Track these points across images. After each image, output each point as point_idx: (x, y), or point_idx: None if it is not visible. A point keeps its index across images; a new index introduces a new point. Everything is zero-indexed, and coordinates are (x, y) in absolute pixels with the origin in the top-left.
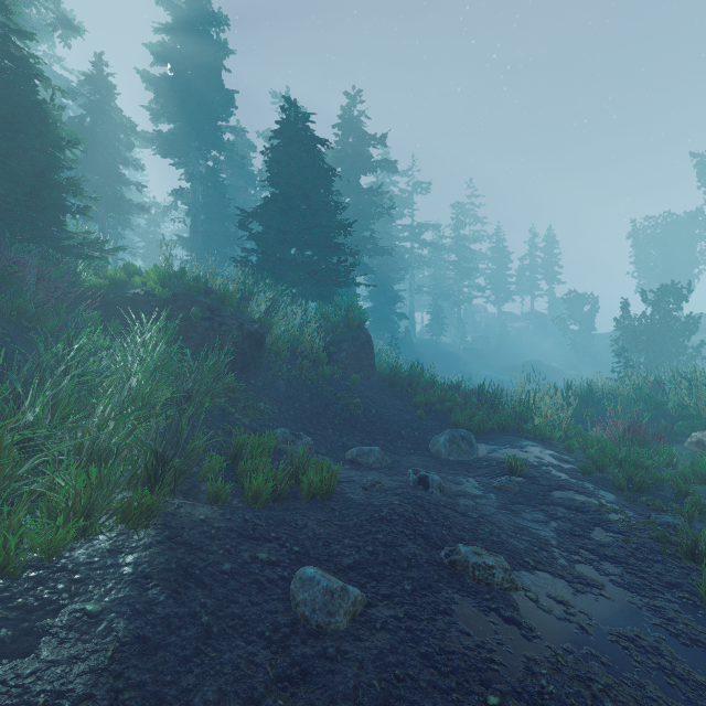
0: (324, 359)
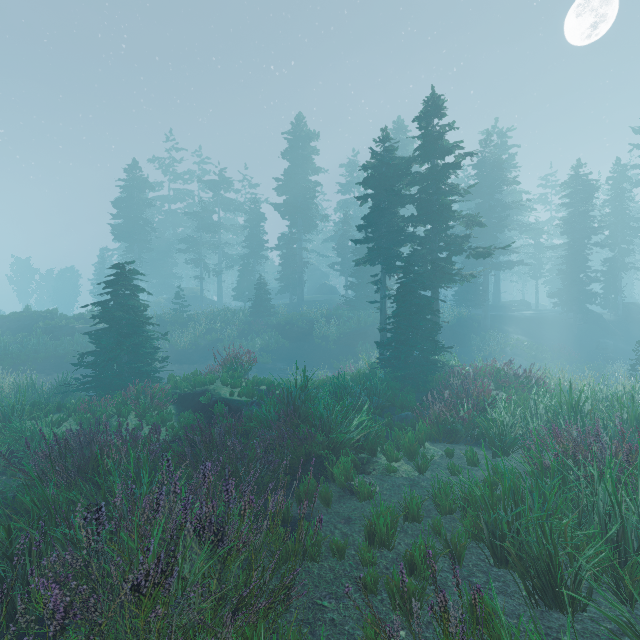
0: (333, 339)
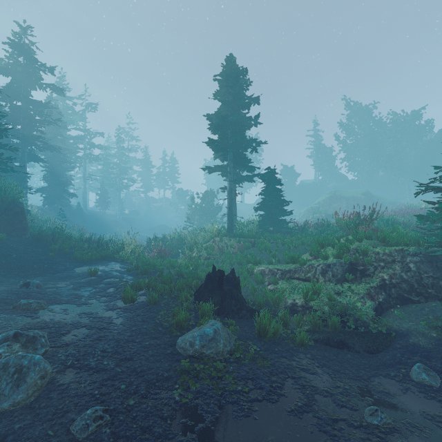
0: None
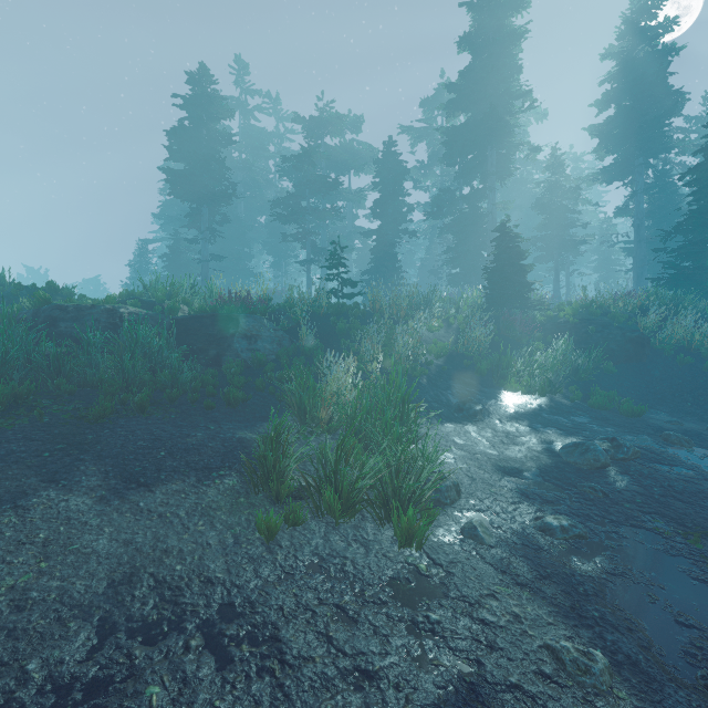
0: None
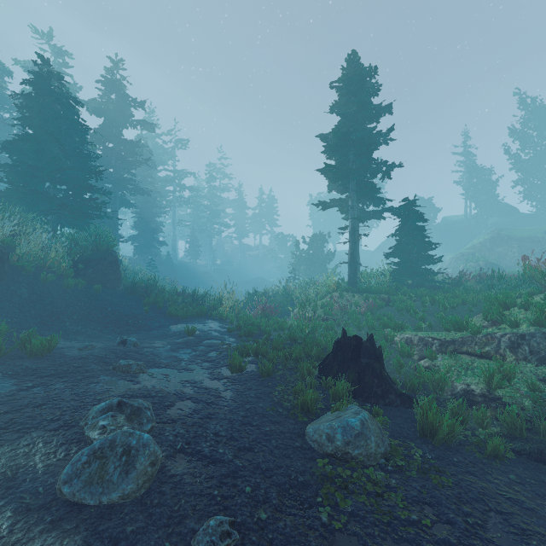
0: (71, 273)
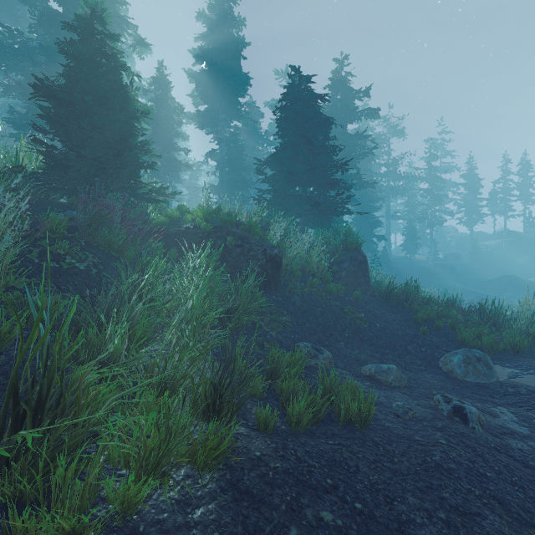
0: (329, 277)
